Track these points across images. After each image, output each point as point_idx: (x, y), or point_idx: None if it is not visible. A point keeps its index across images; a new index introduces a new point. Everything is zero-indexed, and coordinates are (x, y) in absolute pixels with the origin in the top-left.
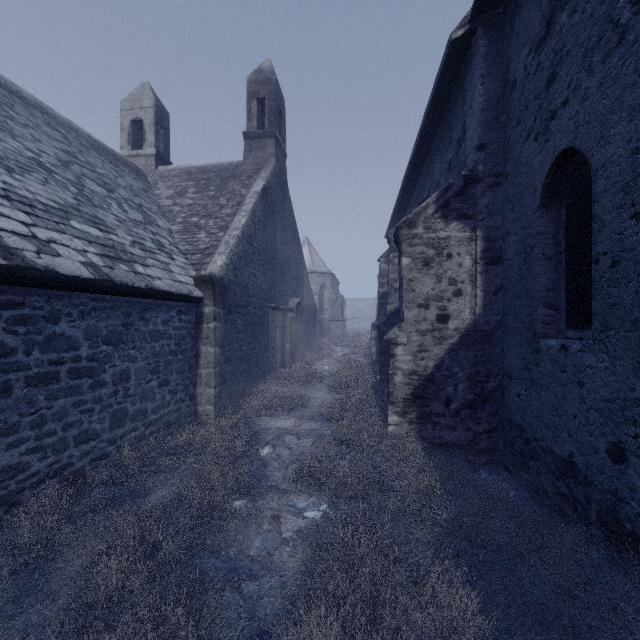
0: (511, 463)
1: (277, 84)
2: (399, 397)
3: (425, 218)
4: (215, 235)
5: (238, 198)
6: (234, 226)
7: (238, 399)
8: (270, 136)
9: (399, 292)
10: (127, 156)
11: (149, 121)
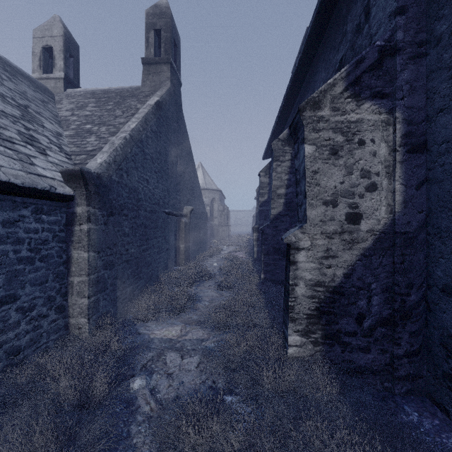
0: (449, 401)
1: (172, 18)
2: (301, 313)
3: (332, 97)
4: (104, 139)
5: (133, 110)
6: (123, 129)
7: (124, 303)
8: (166, 62)
9: (296, 189)
10: (38, 78)
11: (58, 48)
